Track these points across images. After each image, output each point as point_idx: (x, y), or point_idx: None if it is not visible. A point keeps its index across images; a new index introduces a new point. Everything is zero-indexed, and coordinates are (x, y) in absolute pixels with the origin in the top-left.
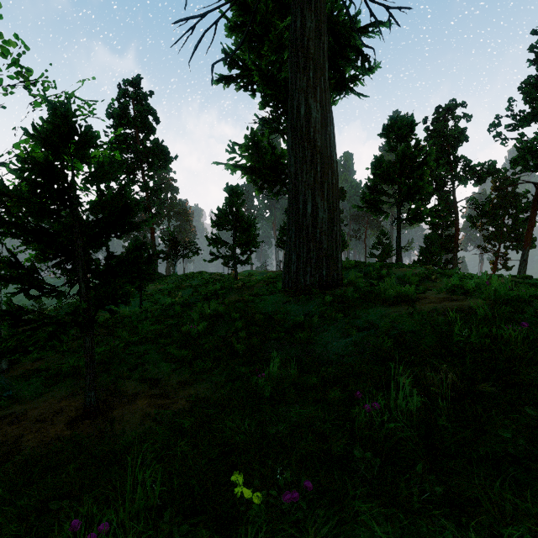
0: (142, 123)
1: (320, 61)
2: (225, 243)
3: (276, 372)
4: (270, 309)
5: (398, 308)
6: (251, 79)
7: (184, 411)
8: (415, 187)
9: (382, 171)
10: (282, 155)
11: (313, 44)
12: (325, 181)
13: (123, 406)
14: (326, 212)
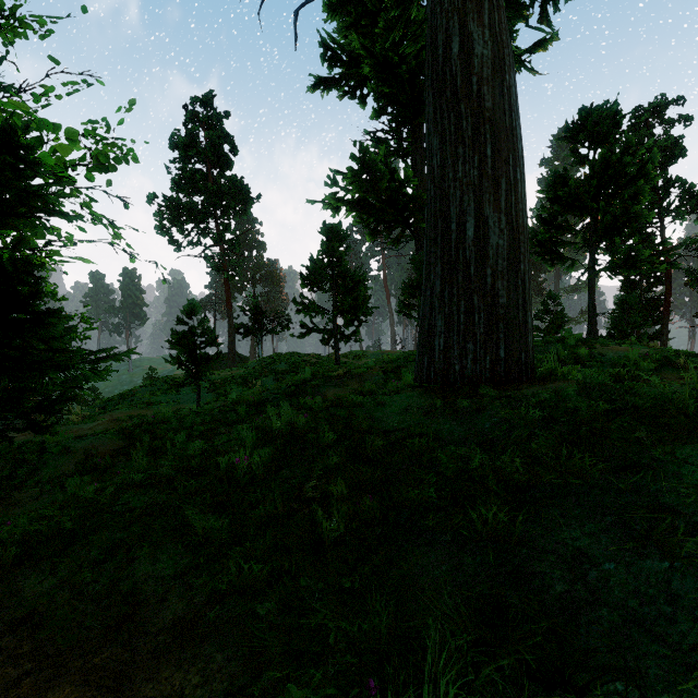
0: (215, 155)
1: None
2: (321, 309)
3: None
4: (395, 425)
5: None
6: (360, 80)
7: None
8: (624, 216)
9: (566, 194)
10: (406, 181)
11: None
12: (502, 174)
13: None
14: (504, 234)
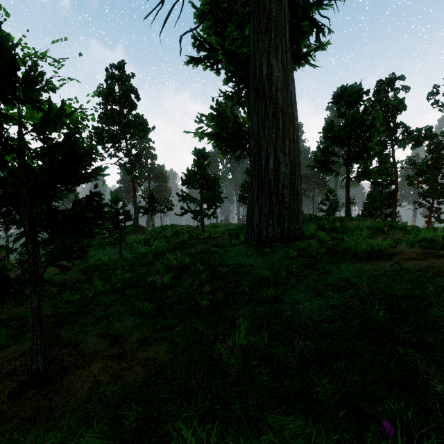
0: (125, 100)
1: (281, 23)
2: (194, 199)
3: (243, 343)
4: (233, 261)
5: (376, 264)
6: (216, 59)
7: (136, 386)
8: (364, 148)
9: (333, 135)
10: (243, 123)
11: (274, 6)
12: (287, 136)
13: (76, 370)
14: (288, 166)
